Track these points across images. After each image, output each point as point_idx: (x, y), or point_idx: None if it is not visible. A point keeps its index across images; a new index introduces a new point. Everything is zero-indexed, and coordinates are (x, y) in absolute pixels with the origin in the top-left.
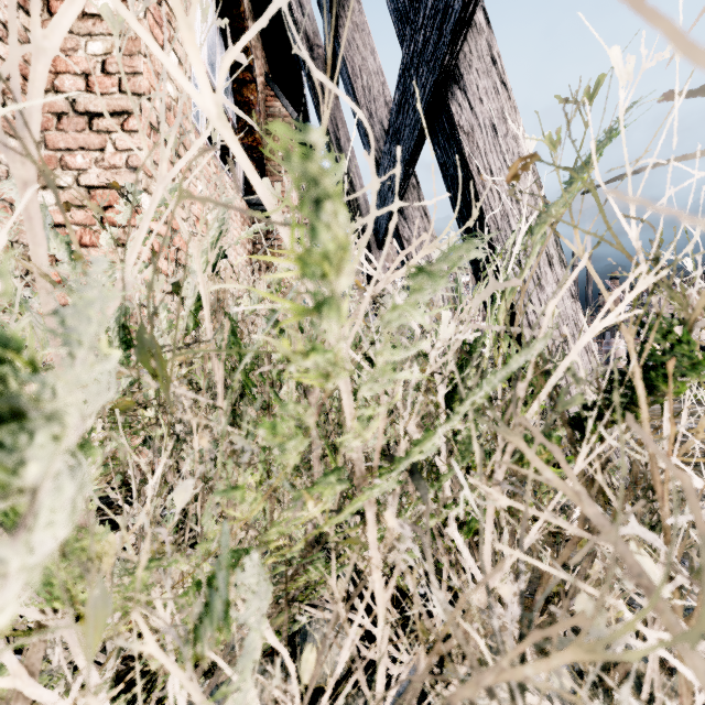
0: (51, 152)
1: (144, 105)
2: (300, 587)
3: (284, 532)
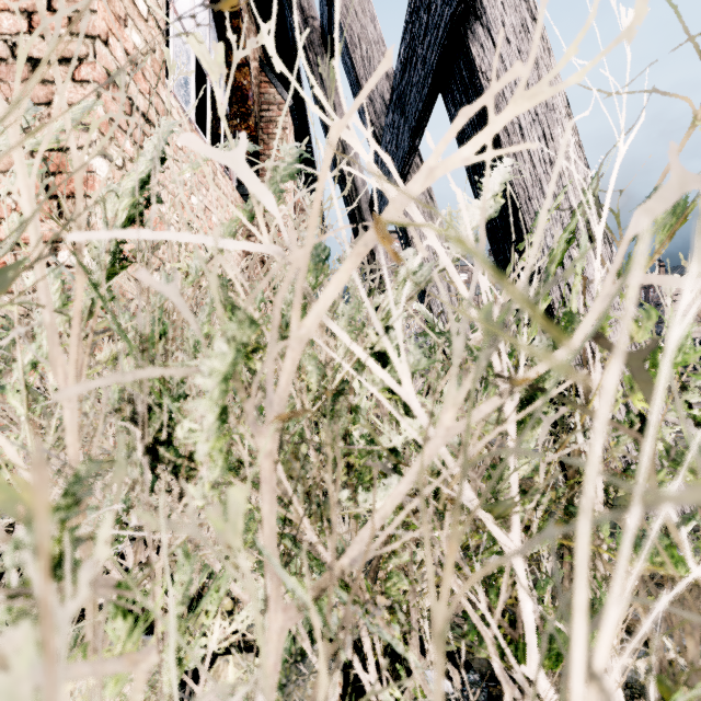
0: None
1: (100, 50)
2: None
3: None
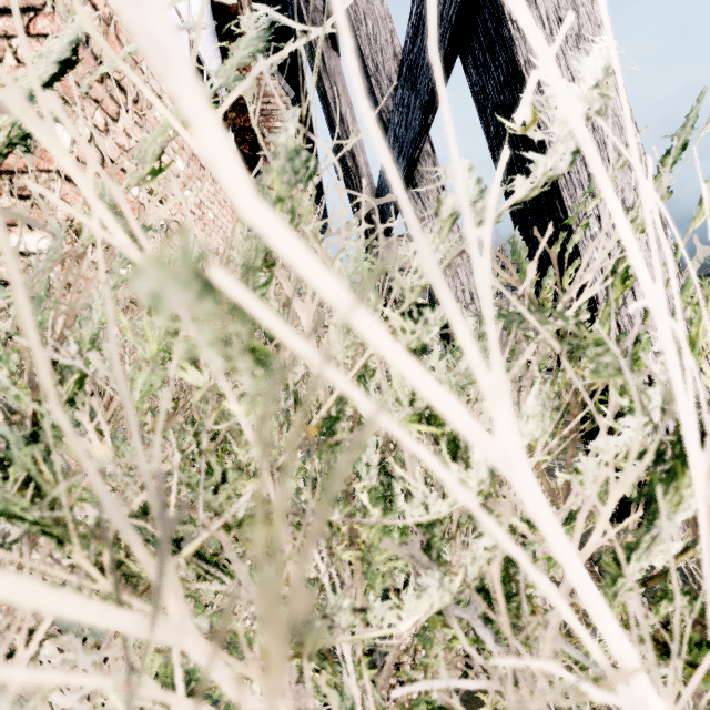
0: None
1: None
2: None
3: None
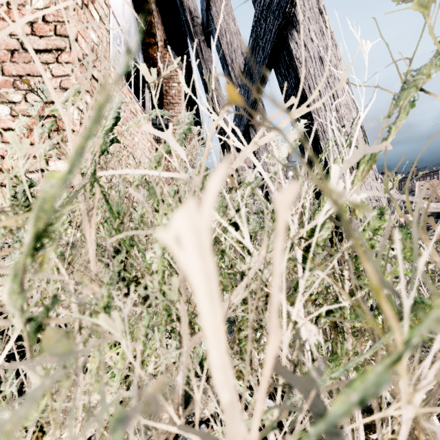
0: (6, 77)
1: None
2: None
3: None
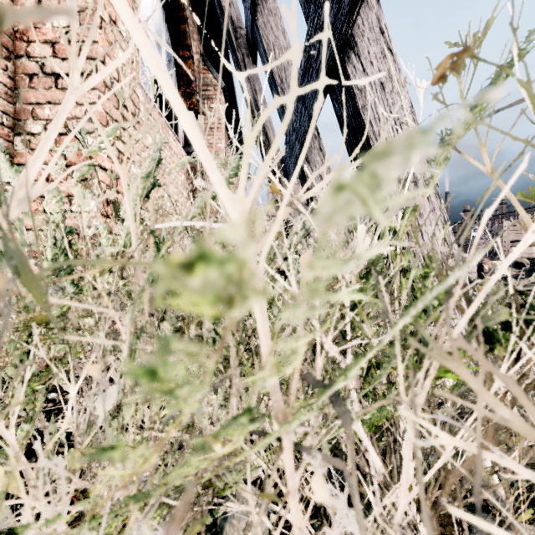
0: (24, 105)
1: (100, 67)
2: (218, 488)
3: (190, 471)
